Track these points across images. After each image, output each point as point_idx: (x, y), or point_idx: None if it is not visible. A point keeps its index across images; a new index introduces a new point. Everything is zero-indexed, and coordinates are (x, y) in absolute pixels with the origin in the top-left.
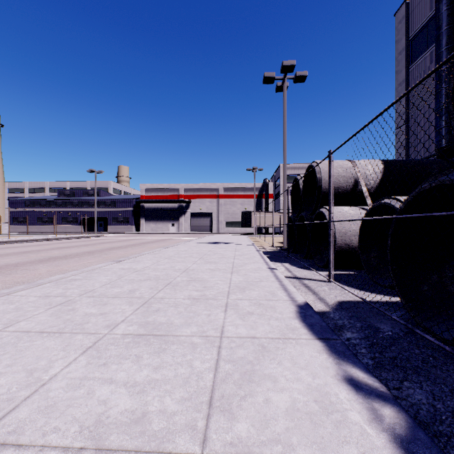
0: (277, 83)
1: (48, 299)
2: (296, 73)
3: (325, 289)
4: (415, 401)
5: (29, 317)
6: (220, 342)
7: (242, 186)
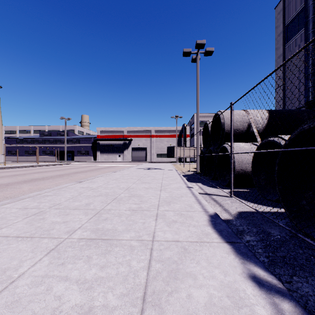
0: (192, 56)
1: (26, 210)
2: (206, 49)
3: (228, 202)
4: (303, 293)
5: (10, 224)
6: (152, 245)
7: (168, 129)
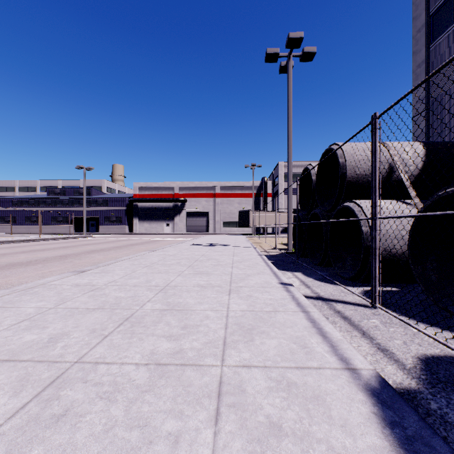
0: (281, 62)
1: None
2: (303, 49)
3: (378, 325)
4: None
5: None
6: None
7: (240, 185)
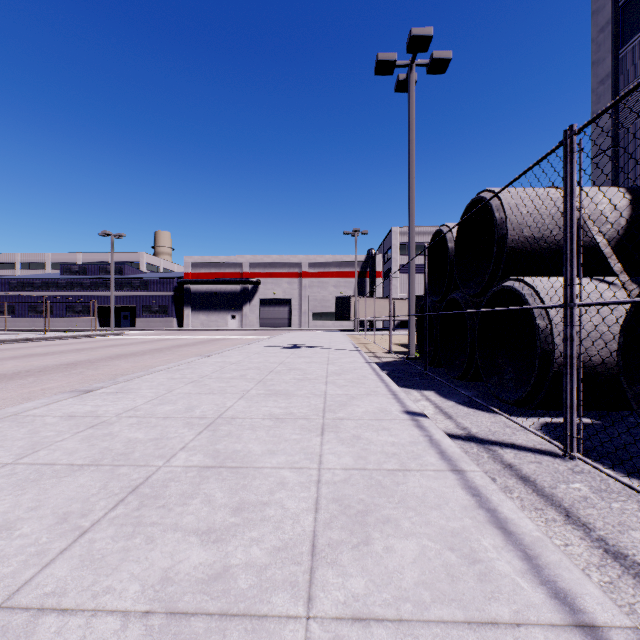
0: (399, 75)
1: None
2: (432, 54)
3: (588, 496)
4: None
5: None
6: None
7: (337, 260)
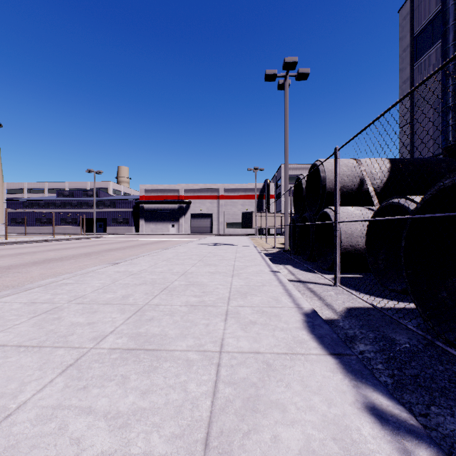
0: (279, 80)
1: (33, 306)
2: (298, 70)
3: (332, 294)
4: (447, 431)
5: (8, 327)
6: (219, 358)
7: (243, 187)
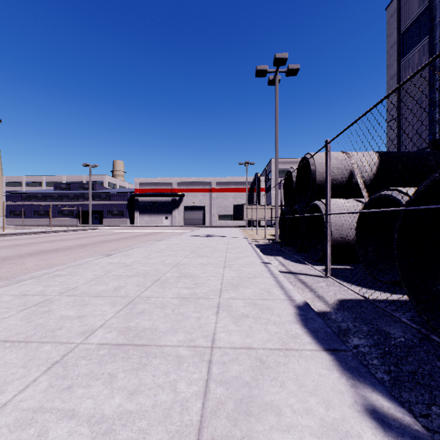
0: (269, 76)
1: (24, 299)
2: (288, 66)
3: (323, 286)
4: None
5: None
6: (210, 354)
7: (234, 180)
